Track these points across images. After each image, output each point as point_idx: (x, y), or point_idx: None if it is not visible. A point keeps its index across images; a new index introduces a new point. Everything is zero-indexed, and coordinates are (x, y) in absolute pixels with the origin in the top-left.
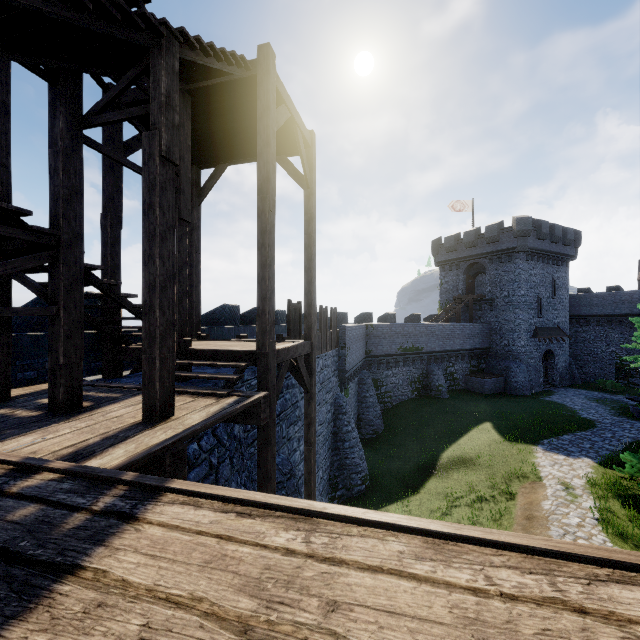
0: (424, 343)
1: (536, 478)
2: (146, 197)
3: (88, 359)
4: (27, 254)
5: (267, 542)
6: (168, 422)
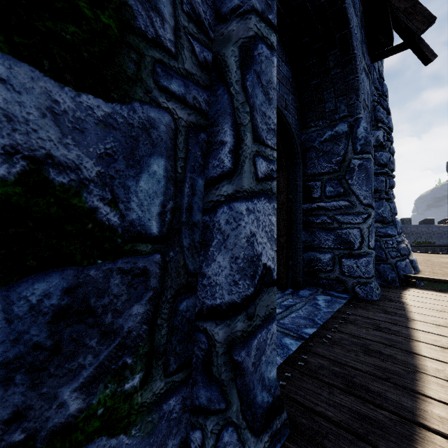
0: (436, 239)
1: None
2: None
3: None
4: None
5: None
6: None
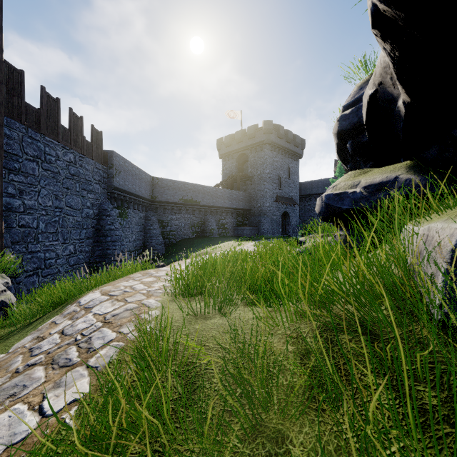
0: (201, 198)
1: None
2: None
3: None
4: None
5: None
6: None
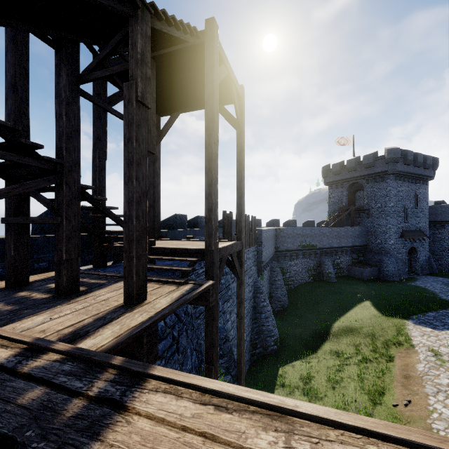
0: (318, 241)
1: (409, 345)
2: (126, 132)
3: (83, 253)
4: (40, 178)
5: (250, 444)
6: (143, 306)
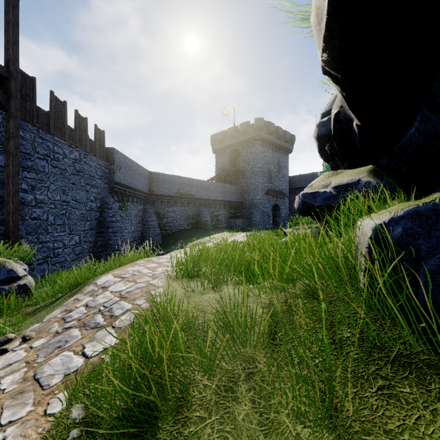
0: (196, 192)
1: None
2: None
3: None
4: None
5: None
6: None
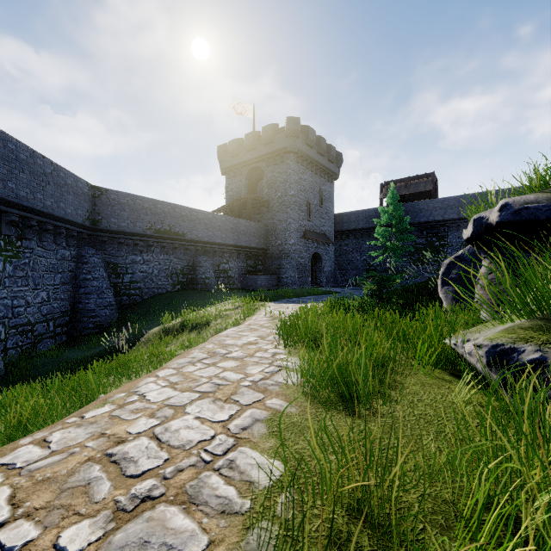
0: (188, 229)
1: None
2: None
3: None
4: None
5: None
6: None
